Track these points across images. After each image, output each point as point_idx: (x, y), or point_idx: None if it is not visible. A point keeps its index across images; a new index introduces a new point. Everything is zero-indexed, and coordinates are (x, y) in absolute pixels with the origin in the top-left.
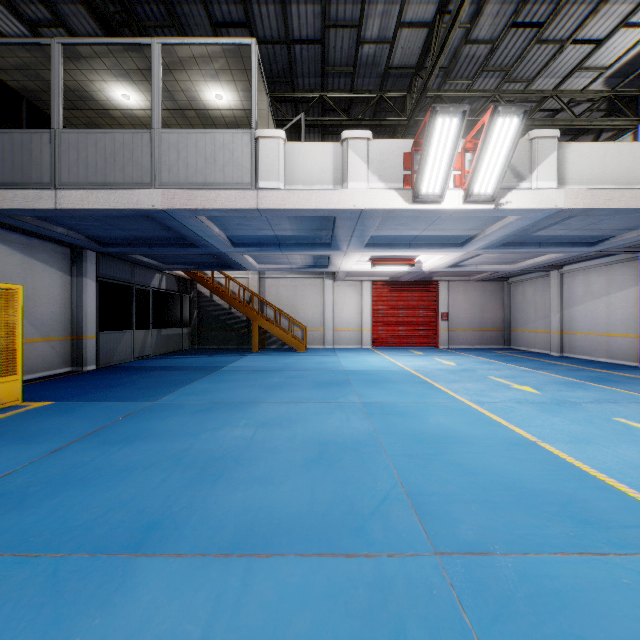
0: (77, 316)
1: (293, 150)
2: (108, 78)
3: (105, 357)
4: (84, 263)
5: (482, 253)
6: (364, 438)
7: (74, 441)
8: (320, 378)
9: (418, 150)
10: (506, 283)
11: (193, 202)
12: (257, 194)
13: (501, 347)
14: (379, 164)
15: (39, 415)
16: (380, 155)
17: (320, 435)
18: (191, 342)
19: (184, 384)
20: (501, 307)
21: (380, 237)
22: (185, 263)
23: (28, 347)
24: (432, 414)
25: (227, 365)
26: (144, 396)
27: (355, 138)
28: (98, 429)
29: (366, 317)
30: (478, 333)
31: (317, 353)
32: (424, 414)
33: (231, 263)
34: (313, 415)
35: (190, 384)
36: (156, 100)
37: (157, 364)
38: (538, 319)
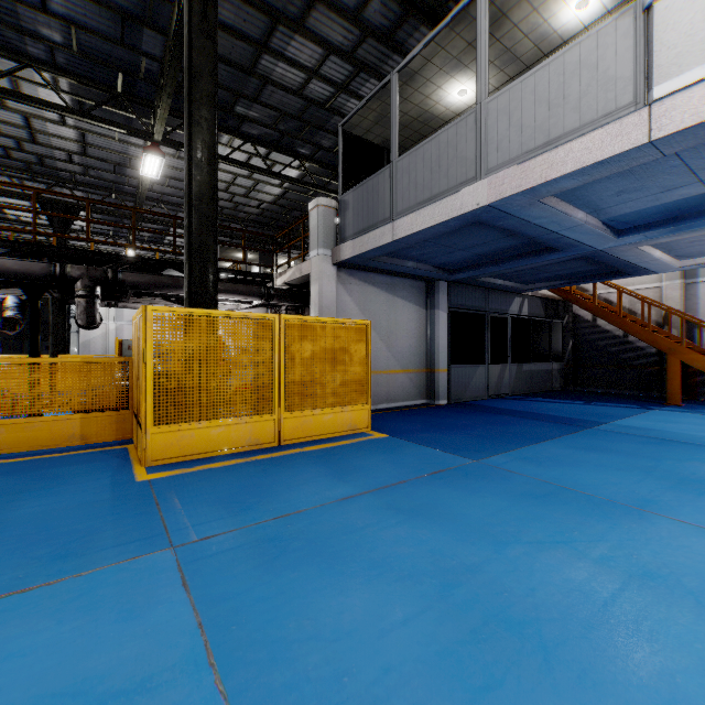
0: (430, 349)
1: None
2: (441, 81)
3: (456, 392)
4: (436, 295)
5: None
6: None
7: (369, 491)
8: None
9: None
10: None
11: (529, 178)
12: (648, 114)
13: None
14: None
15: (369, 447)
16: None
17: None
18: (564, 381)
19: (528, 441)
20: None
21: None
22: (549, 279)
23: (390, 377)
24: None
25: (609, 421)
26: (470, 449)
27: None
28: (398, 482)
29: None
30: None
31: None
32: None
33: (619, 266)
34: None
35: (537, 443)
36: (481, 64)
37: (510, 406)
38: None
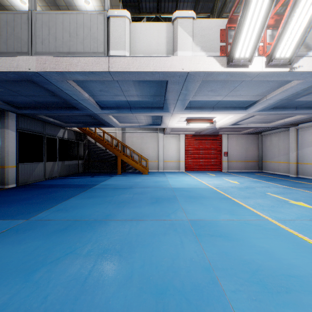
0: (2, 153)
1: (136, 28)
2: None
3: (23, 179)
4: (7, 120)
5: (256, 114)
6: (203, 279)
7: None
8: (156, 194)
9: (231, 27)
10: (260, 135)
11: (60, 66)
12: (108, 60)
13: (257, 171)
14: (201, 38)
15: None
16: (202, 31)
17: (157, 273)
18: (84, 168)
19: (63, 200)
20: (257, 149)
21: (195, 102)
22: (77, 122)
23: None
24: (252, 236)
25: (99, 183)
26: (25, 212)
27: (183, 17)
28: None
29: (182, 154)
30: (244, 163)
31: (154, 175)
32: (245, 236)
33: (103, 122)
34: (150, 237)
35: (67, 200)
36: None
37: (57, 183)
38: (280, 155)
